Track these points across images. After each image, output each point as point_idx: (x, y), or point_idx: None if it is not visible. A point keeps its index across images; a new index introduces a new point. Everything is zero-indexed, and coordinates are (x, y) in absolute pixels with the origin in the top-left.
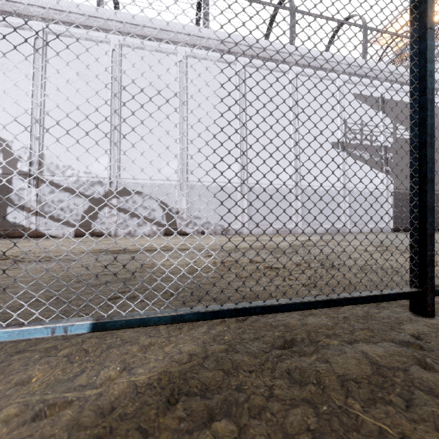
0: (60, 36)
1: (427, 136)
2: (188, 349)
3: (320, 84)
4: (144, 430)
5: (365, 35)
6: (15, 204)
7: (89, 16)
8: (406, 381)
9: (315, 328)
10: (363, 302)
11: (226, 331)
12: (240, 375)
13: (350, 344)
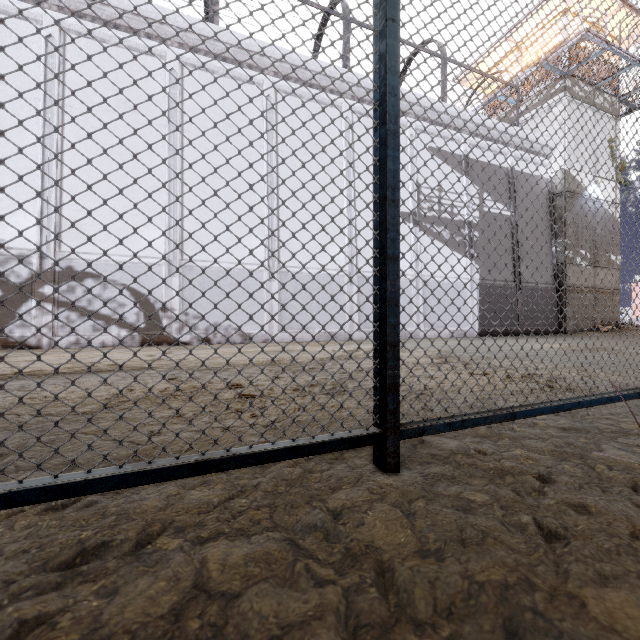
0: None
1: (387, 188)
2: None
3: None
4: None
5: (445, 69)
6: None
7: None
8: (205, 627)
9: (178, 513)
10: (274, 460)
11: None
12: None
13: (202, 545)
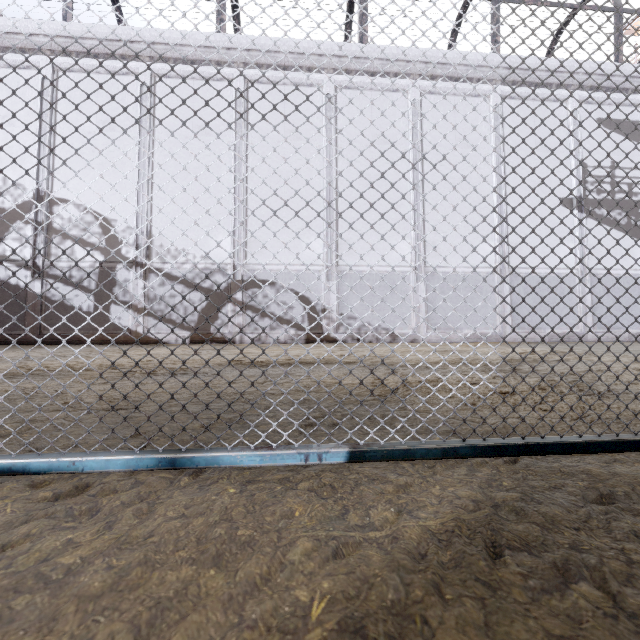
0: (171, 78)
1: None
2: (466, 494)
3: (541, 109)
4: (485, 582)
5: (620, 23)
6: (119, 300)
7: (207, 47)
8: None
9: (637, 479)
10: None
11: (496, 475)
12: (564, 532)
13: None
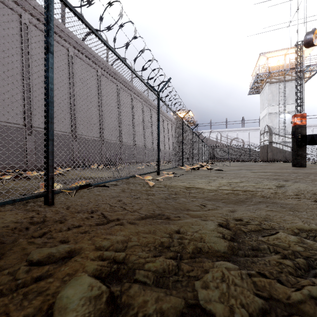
0: None
1: None
2: None
3: None
4: None
5: None
6: None
7: None
8: None
9: None
10: None
11: None
12: None
13: None
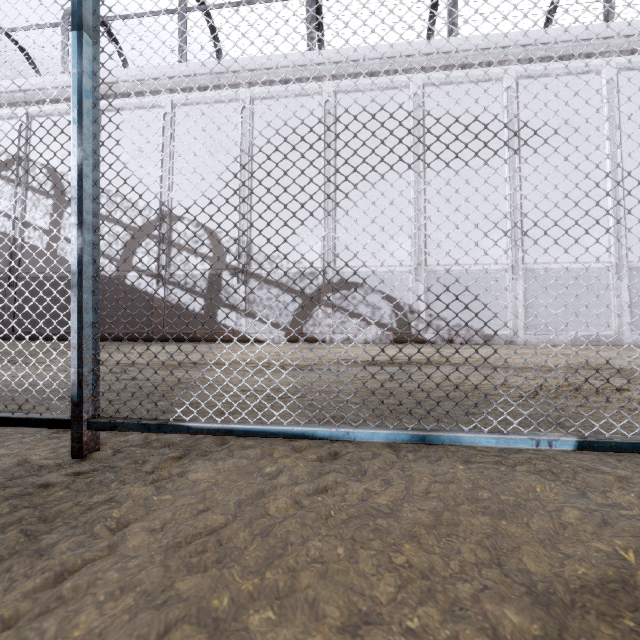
0: (267, 99)
1: None
2: None
3: None
4: None
5: None
6: (225, 303)
7: (299, 65)
8: None
9: None
10: None
11: None
12: None
13: None
